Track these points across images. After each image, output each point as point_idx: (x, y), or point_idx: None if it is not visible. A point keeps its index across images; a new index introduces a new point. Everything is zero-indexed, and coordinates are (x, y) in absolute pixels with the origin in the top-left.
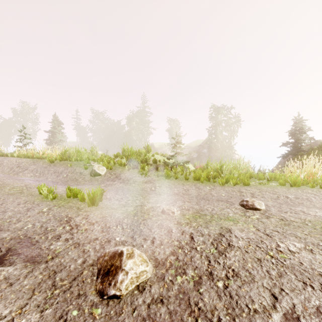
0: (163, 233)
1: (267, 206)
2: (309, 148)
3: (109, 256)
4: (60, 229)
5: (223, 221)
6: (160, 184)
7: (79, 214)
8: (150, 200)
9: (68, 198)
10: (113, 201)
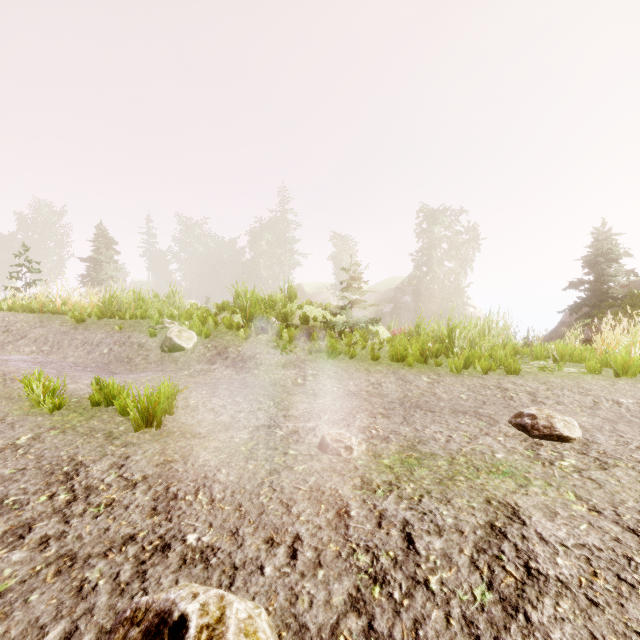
0: (323, 519)
1: (581, 427)
2: (625, 293)
3: (143, 630)
4: (40, 503)
5: (485, 476)
6: (315, 370)
7: (105, 452)
8: (291, 411)
9: (95, 406)
10: (203, 414)
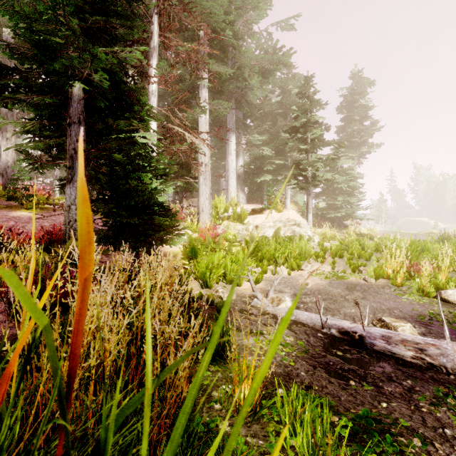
0: None
1: None
2: None
3: None
4: None
5: None
6: None
7: None
8: None
9: None
10: None
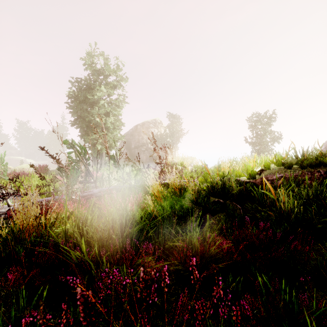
0: None
1: None
2: None
3: None
4: None
5: None
6: None
7: None
8: None
9: None
10: None
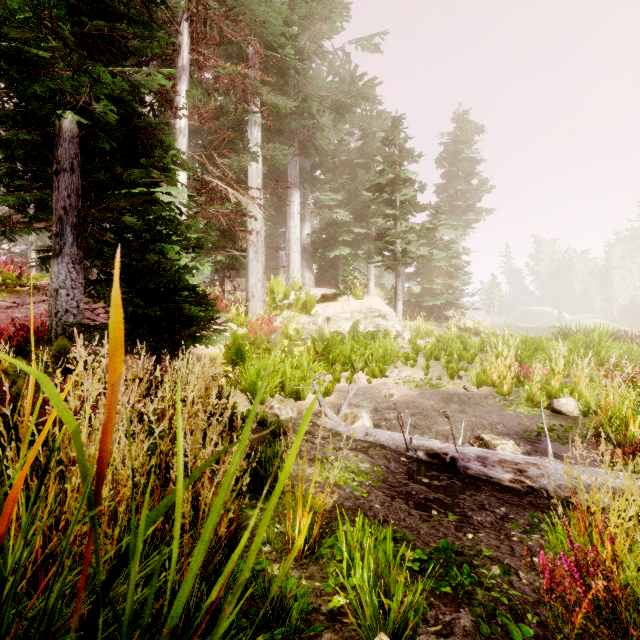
0: None
1: None
2: None
3: None
4: None
5: None
6: None
7: None
8: None
9: None
10: None
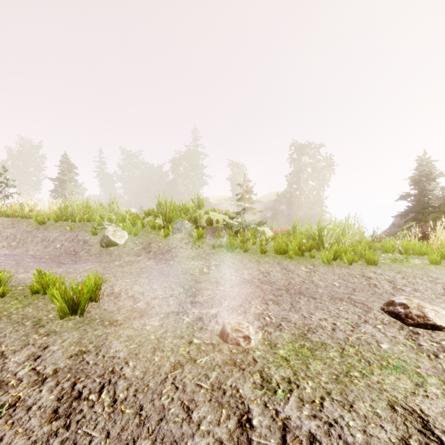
0: (224, 430)
1: None
2: (440, 203)
3: None
4: None
5: (378, 371)
6: (217, 261)
7: (28, 341)
8: (197, 297)
9: (35, 294)
10: (124, 301)
